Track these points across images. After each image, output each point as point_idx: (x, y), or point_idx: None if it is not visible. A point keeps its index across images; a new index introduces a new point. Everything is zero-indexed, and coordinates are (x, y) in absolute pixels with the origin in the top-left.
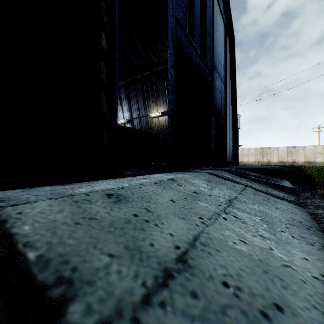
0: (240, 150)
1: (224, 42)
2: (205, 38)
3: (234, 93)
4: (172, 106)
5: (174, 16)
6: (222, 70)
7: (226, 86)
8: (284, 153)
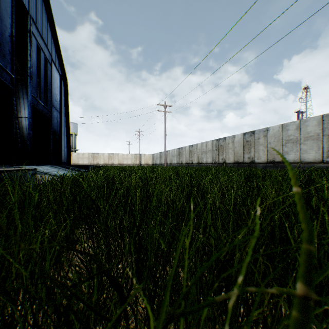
0: (77, 154)
1: (60, 86)
2: (47, 94)
3: (68, 117)
4: (31, 136)
5: (32, 94)
6: (58, 104)
7: (61, 115)
8: (108, 158)
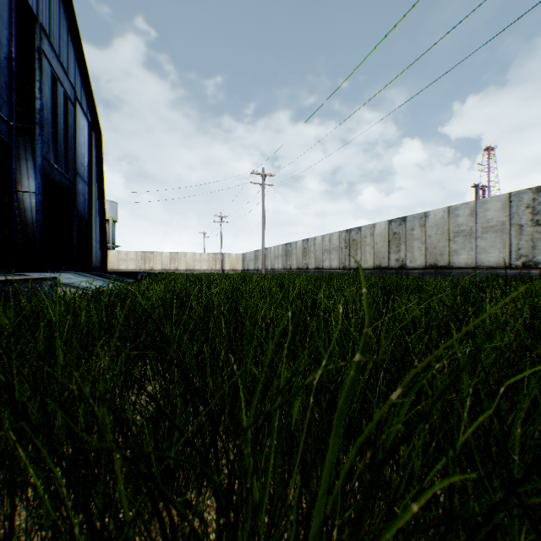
0: (116, 253)
1: (89, 140)
2: (68, 153)
3: (103, 192)
4: (42, 224)
5: (43, 155)
6: (87, 171)
7: (91, 188)
8: (168, 259)
